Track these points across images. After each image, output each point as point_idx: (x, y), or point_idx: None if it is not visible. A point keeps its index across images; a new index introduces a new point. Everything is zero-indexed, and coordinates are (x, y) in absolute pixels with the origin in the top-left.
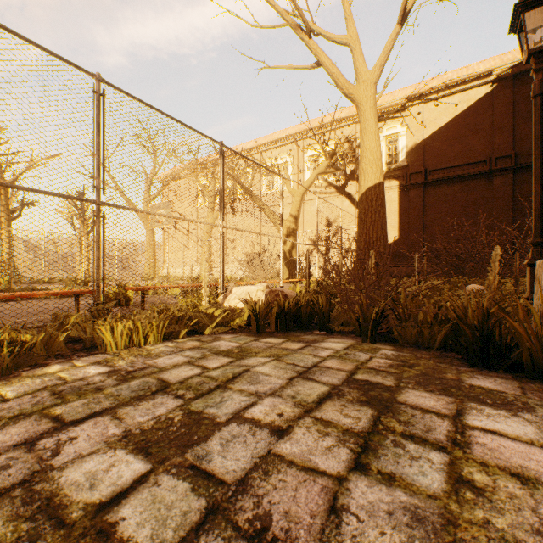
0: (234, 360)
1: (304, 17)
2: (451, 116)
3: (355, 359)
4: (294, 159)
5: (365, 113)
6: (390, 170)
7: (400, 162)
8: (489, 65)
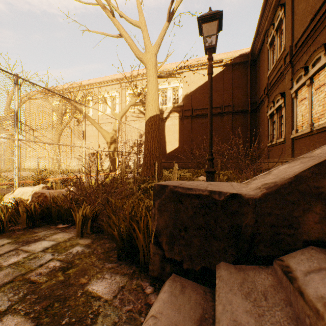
0: None
1: (108, 2)
2: (205, 81)
3: (31, 265)
4: (120, 94)
5: (149, 71)
6: (174, 107)
7: (179, 103)
8: (221, 57)
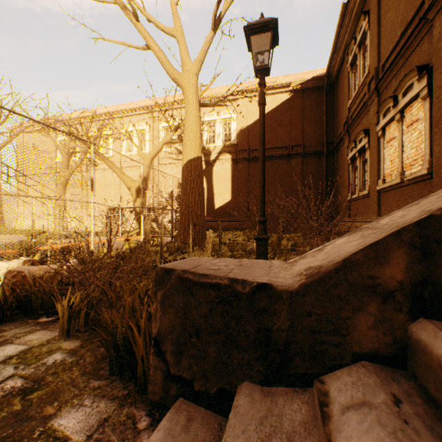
0: None
1: None
2: (266, 111)
3: None
4: (151, 128)
5: (188, 97)
6: (226, 146)
7: (232, 141)
8: (288, 79)
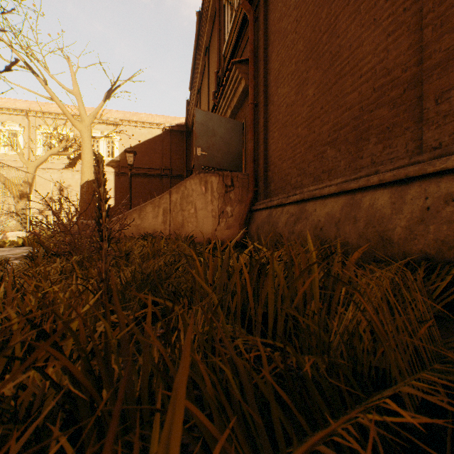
0: (30, 248)
1: (43, 75)
2: (144, 140)
3: None
4: (26, 131)
5: (85, 138)
6: (109, 161)
7: (115, 157)
8: (161, 120)
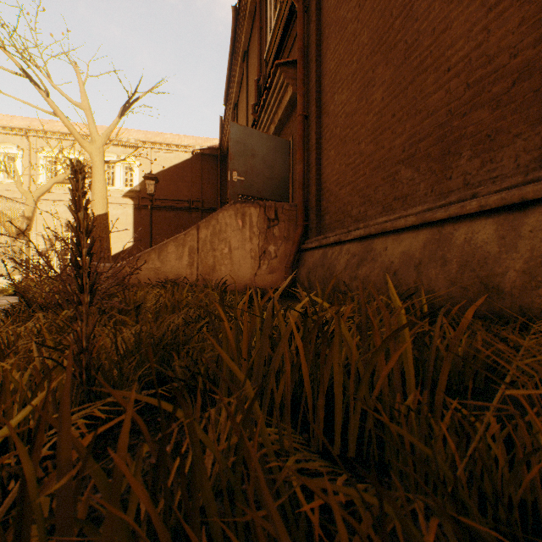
0: None
1: (43, 84)
2: (170, 165)
3: None
4: (26, 154)
5: (96, 163)
6: (127, 191)
7: (135, 187)
8: (190, 142)
